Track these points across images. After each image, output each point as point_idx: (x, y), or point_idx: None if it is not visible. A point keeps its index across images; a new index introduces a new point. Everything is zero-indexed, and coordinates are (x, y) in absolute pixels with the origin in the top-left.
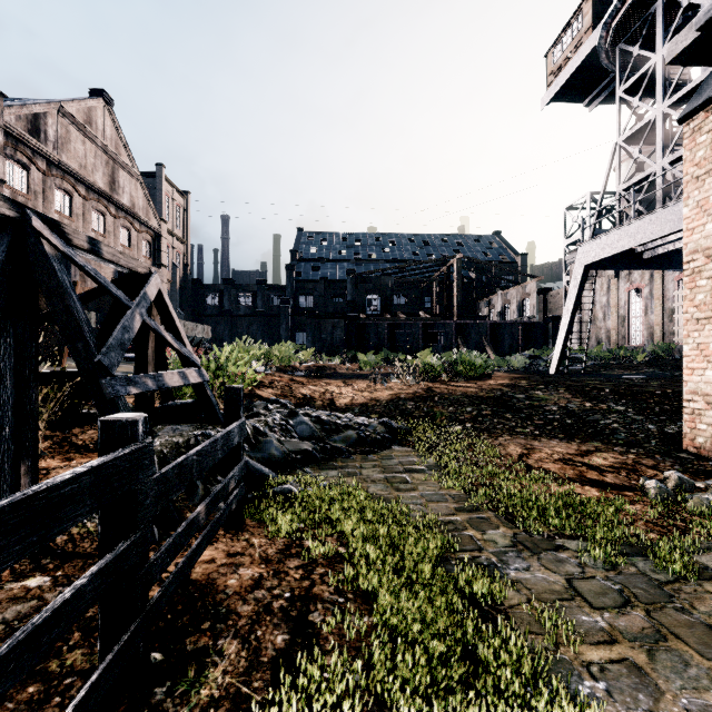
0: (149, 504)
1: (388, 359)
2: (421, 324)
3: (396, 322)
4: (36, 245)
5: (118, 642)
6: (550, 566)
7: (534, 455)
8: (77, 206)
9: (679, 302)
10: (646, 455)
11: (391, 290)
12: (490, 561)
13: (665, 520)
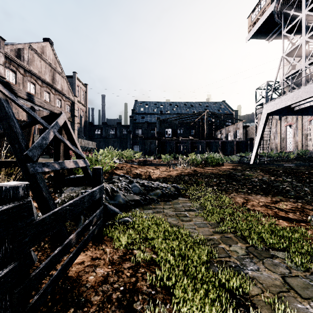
0: (28, 241)
1: (175, 157)
2: (190, 141)
3: (178, 140)
4: None
5: None
6: (270, 268)
7: (250, 203)
8: (37, 89)
9: (310, 130)
10: (307, 203)
11: (176, 127)
12: (235, 264)
13: None
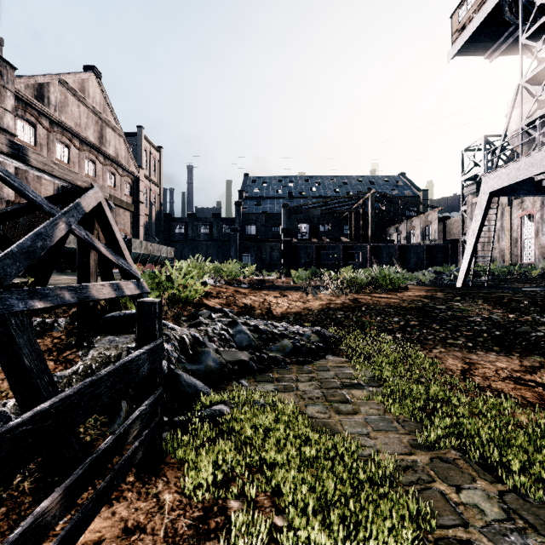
0: None
1: (315, 275)
2: (341, 246)
3: (322, 244)
4: None
5: None
6: None
7: (477, 371)
8: (73, 155)
9: None
10: None
11: (317, 220)
12: None
13: None
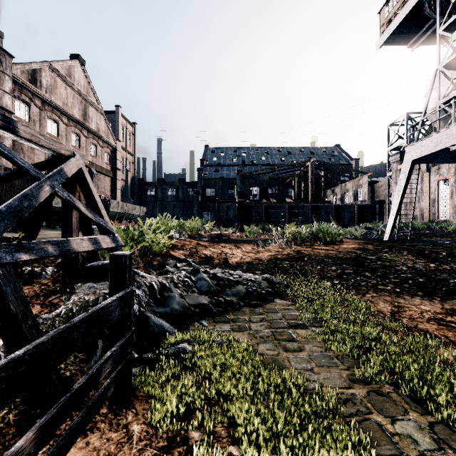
0: None
1: (265, 230)
2: (286, 206)
3: (270, 204)
4: None
5: None
6: None
7: (405, 313)
8: (61, 130)
9: None
10: None
11: (266, 184)
12: None
13: None
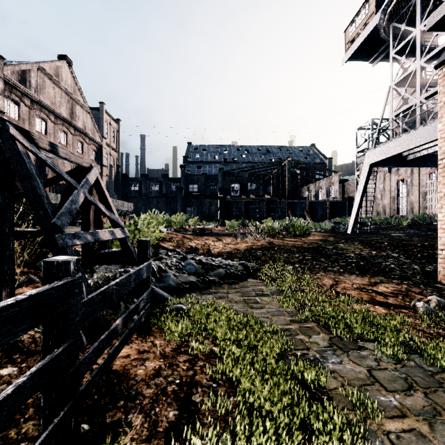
0: (79, 320)
1: (245, 224)
2: (265, 202)
3: (249, 200)
4: (12, 145)
5: (54, 420)
6: (355, 361)
7: (340, 285)
8: (49, 128)
9: (429, 187)
10: (414, 285)
11: (246, 181)
12: (314, 357)
13: (431, 329)
